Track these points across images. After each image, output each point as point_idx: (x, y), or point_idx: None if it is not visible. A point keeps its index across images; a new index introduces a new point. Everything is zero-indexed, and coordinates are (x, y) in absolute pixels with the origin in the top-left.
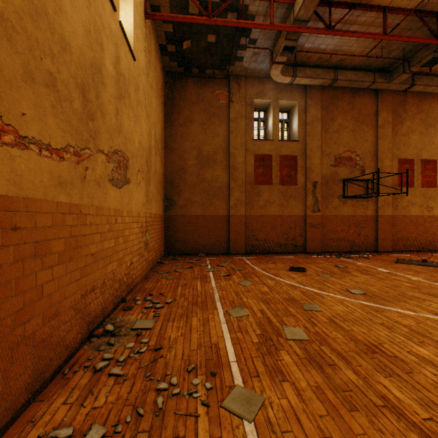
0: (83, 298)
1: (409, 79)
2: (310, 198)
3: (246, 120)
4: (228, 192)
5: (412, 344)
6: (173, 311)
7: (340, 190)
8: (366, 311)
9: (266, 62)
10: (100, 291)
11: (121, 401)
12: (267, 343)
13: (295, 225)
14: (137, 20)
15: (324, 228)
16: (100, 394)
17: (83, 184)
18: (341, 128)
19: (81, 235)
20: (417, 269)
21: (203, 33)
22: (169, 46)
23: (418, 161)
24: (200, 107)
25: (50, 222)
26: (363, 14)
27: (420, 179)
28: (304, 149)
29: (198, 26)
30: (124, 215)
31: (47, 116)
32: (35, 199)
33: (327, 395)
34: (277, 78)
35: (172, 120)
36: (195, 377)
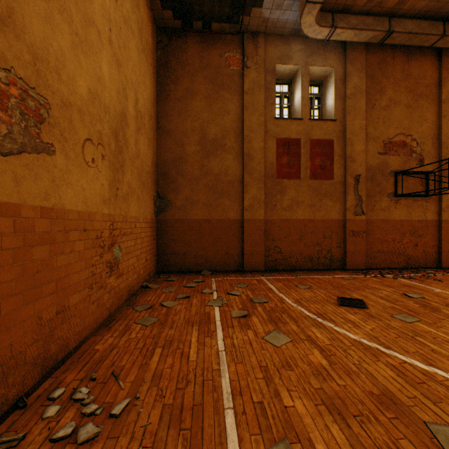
0: None
1: None
2: (351, 196)
3: (265, 93)
4: (241, 189)
5: None
6: None
7: (391, 186)
8: None
9: (294, 8)
10: None
11: None
12: None
13: (331, 233)
14: None
15: (369, 236)
16: None
17: None
18: (392, 103)
19: None
20: None
21: None
22: None
23: None
24: (204, 74)
25: None
26: None
27: None
28: (343, 131)
29: None
30: (27, 217)
31: None
32: None
33: None
34: (310, 30)
35: (166, 92)
36: None
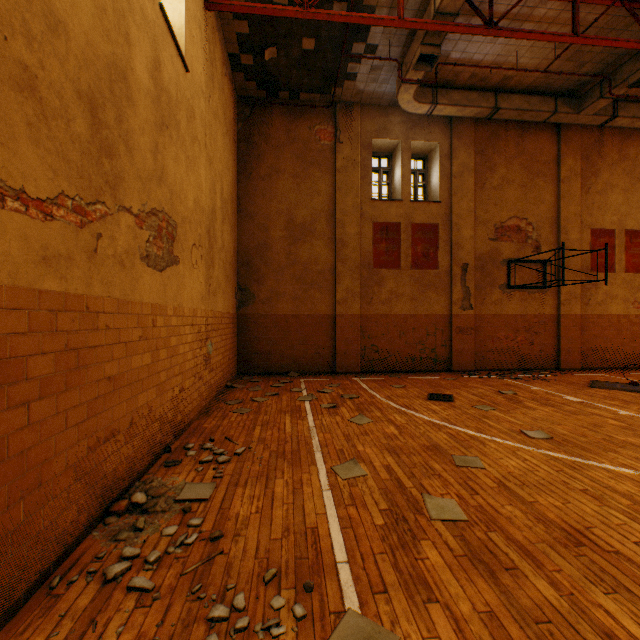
0: (93, 452)
1: (608, 108)
2: (458, 288)
3: (360, 171)
4: (333, 280)
5: None
6: (245, 468)
7: (503, 276)
8: (555, 467)
9: (392, 82)
10: (125, 437)
11: None
12: (399, 527)
13: (435, 329)
14: (191, 9)
15: (478, 333)
16: (108, 629)
17: (93, 262)
18: (505, 182)
19: (89, 346)
20: (625, 398)
21: (296, 36)
22: (244, 57)
23: (621, 233)
24: (291, 150)
25: (25, 324)
26: (542, 4)
27: (624, 260)
28: (449, 214)
29: (288, 24)
30: (168, 314)
31: (18, 139)
32: None
33: (509, 632)
34: (408, 106)
35: (248, 170)
36: (276, 594)
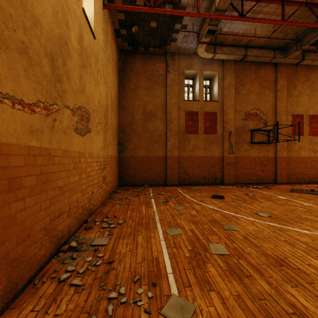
0: (52, 222)
1: (300, 55)
2: (226, 143)
3: (179, 86)
4: (165, 139)
5: (310, 258)
6: (123, 230)
7: (249, 138)
8: (272, 230)
9: (194, 42)
10: (67, 215)
11: (78, 309)
12: (197, 257)
13: (215, 164)
14: (97, 8)
15: (236, 166)
16: (62, 302)
17: (52, 132)
18: (250, 91)
19: (50, 172)
20: (308, 197)
21: (147, 20)
22: (122, 30)
23: (306, 116)
24: (145, 76)
25: (23, 162)
26: (267, 5)
27: (308, 130)
28: (222, 107)
29: (143, 15)
30: (86, 157)
31: (20, 76)
32: (9, 144)
33: (246, 304)
34: (202, 54)
35: (124, 85)
36: (139, 287)
